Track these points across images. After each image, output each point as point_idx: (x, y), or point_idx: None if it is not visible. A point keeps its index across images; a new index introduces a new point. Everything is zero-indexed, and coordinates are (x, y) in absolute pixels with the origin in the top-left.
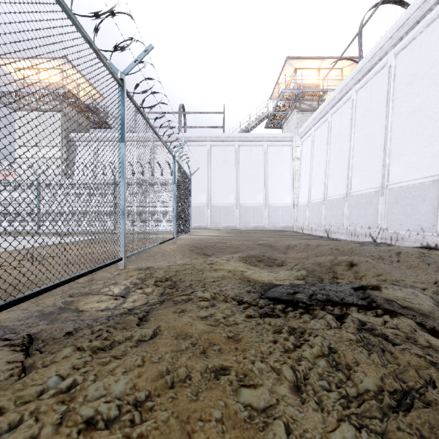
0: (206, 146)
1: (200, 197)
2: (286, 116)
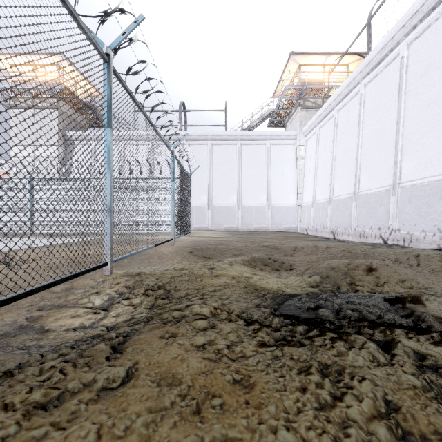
0: (207, 145)
1: (201, 198)
2: (289, 114)
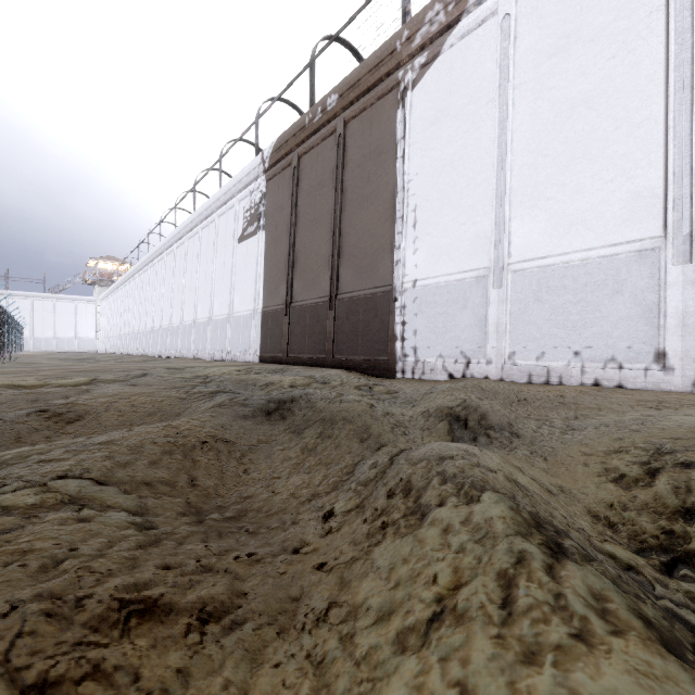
0: (29, 300)
1: (25, 332)
2: (95, 284)
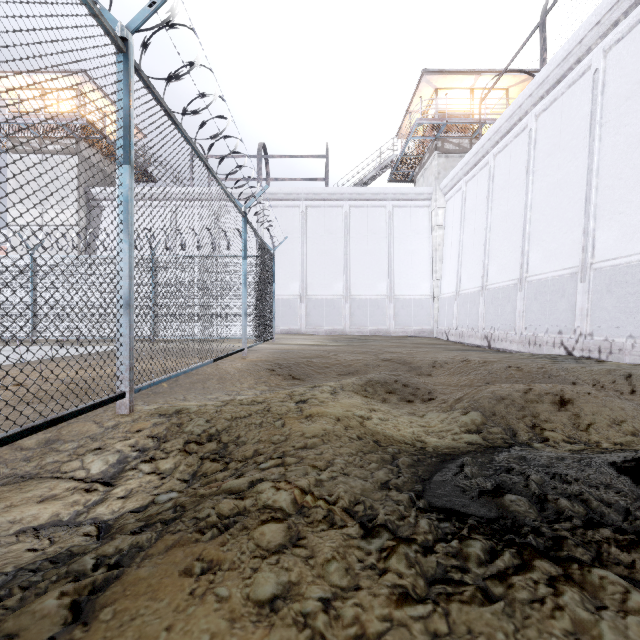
0: (299, 207)
1: (290, 286)
2: (421, 163)
